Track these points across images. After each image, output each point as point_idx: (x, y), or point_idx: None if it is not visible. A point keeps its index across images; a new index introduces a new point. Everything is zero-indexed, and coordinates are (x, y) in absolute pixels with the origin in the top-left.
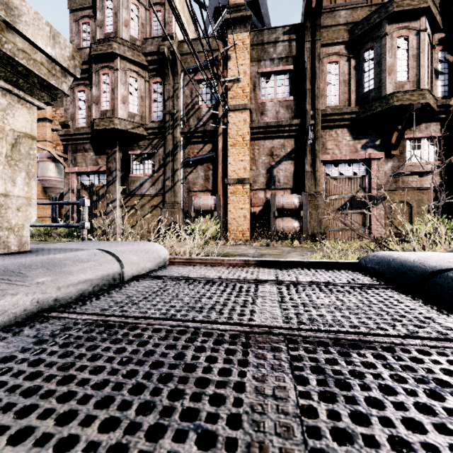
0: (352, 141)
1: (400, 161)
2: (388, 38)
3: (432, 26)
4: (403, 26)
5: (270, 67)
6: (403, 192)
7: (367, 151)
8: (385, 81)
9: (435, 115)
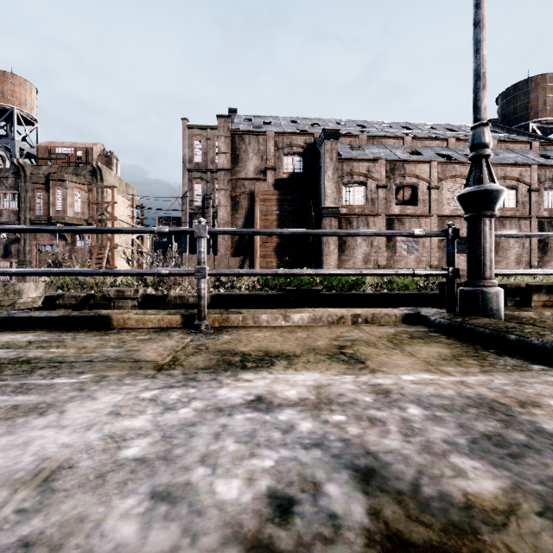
0: (50, 234)
1: (73, 246)
2: (53, 189)
3: (81, 183)
4: (59, 185)
5: (5, 190)
6: (76, 261)
7: (58, 240)
8: (51, 209)
9: (87, 225)
